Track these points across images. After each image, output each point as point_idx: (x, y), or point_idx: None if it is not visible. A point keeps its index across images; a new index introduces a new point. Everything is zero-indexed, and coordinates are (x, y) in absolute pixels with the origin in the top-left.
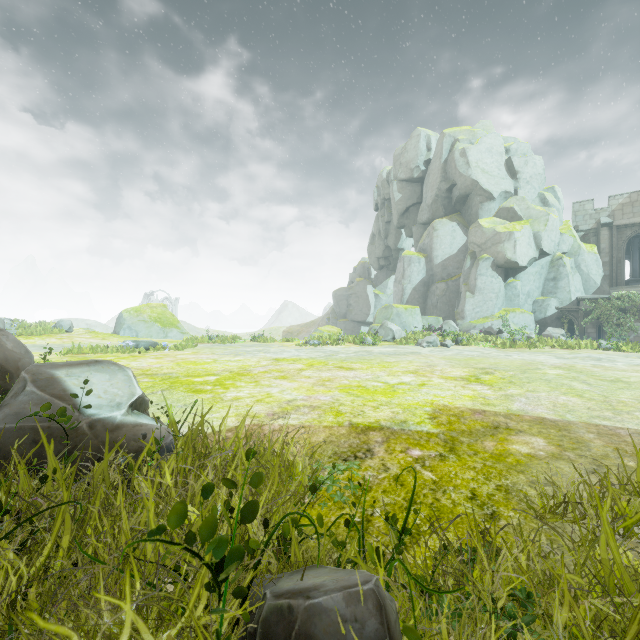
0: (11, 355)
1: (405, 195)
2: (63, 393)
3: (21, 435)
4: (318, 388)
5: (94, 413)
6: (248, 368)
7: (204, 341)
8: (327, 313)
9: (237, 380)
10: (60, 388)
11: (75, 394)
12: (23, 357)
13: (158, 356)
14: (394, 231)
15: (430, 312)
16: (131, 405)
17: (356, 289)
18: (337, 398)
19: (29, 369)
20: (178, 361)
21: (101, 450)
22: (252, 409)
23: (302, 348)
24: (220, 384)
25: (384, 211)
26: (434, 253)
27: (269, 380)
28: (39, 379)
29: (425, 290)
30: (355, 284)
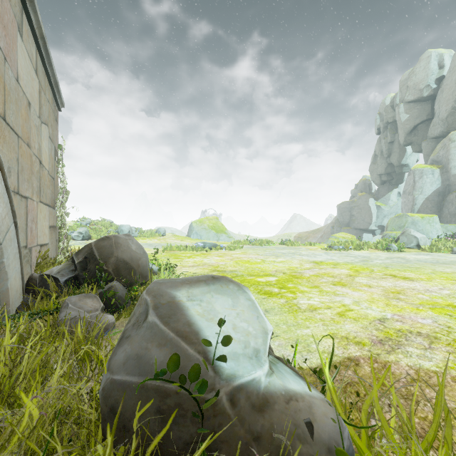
0: (134, 255)
1: (413, 114)
2: (188, 329)
3: (143, 397)
4: (398, 303)
5: (232, 373)
6: (297, 270)
7: (246, 243)
8: (331, 222)
9: (296, 283)
10: (184, 320)
11: (207, 340)
12: (142, 256)
13: (219, 254)
14: (397, 149)
15: (446, 220)
16: (268, 351)
17: (358, 202)
18: (444, 323)
19: (150, 288)
20: (235, 260)
21: (251, 451)
22: (344, 328)
23: (329, 252)
24: (284, 287)
25: (386, 133)
26: (451, 163)
27: (329, 286)
28: (160, 304)
29: (440, 199)
30: (357, 198)
